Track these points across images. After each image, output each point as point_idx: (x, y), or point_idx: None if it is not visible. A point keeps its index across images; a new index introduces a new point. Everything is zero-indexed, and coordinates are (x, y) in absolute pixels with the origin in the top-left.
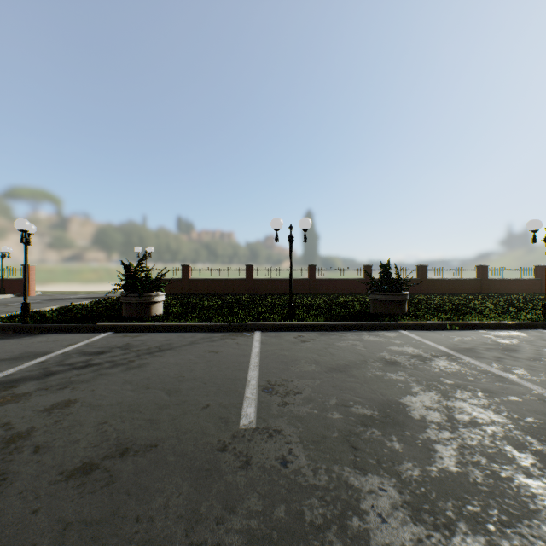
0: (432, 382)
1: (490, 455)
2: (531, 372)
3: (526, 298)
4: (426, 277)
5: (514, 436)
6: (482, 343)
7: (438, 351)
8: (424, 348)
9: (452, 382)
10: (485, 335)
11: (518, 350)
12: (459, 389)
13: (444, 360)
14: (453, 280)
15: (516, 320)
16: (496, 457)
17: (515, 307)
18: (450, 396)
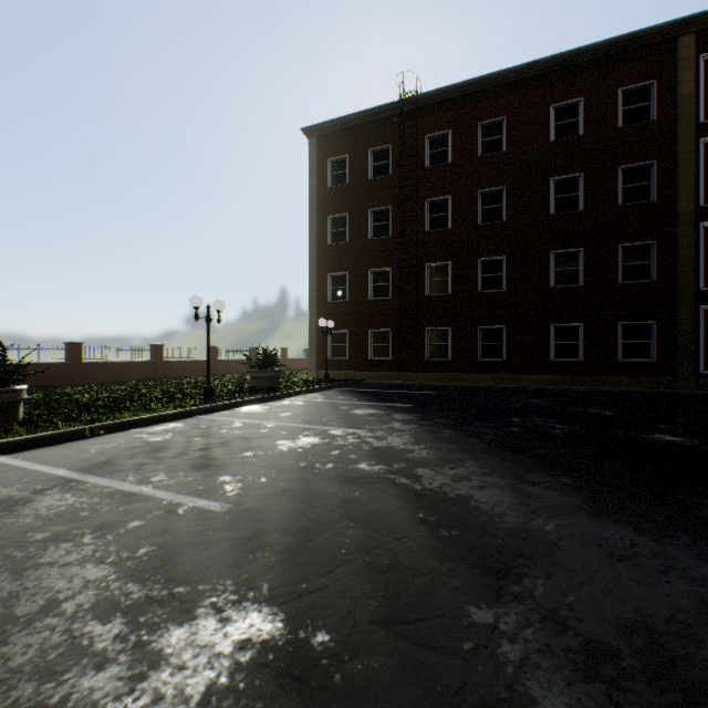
0: (6, 550)
1: (50, 665)
2: (172, 474)
3: (199, 381)
4: (81, 360)
5: (111, 594)
6: (129, 448)
7: (54, 479)
8: (27, 481)
9: (49, 534)
10: (139, 435)
11: (169, 447)
12: (56, 543)
13: (56, 494)
14: (122, 363)
15: (179, 408)
16: (59, 664)
17: (184, 393)
18: (31, 566)
